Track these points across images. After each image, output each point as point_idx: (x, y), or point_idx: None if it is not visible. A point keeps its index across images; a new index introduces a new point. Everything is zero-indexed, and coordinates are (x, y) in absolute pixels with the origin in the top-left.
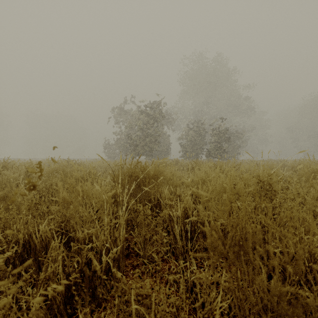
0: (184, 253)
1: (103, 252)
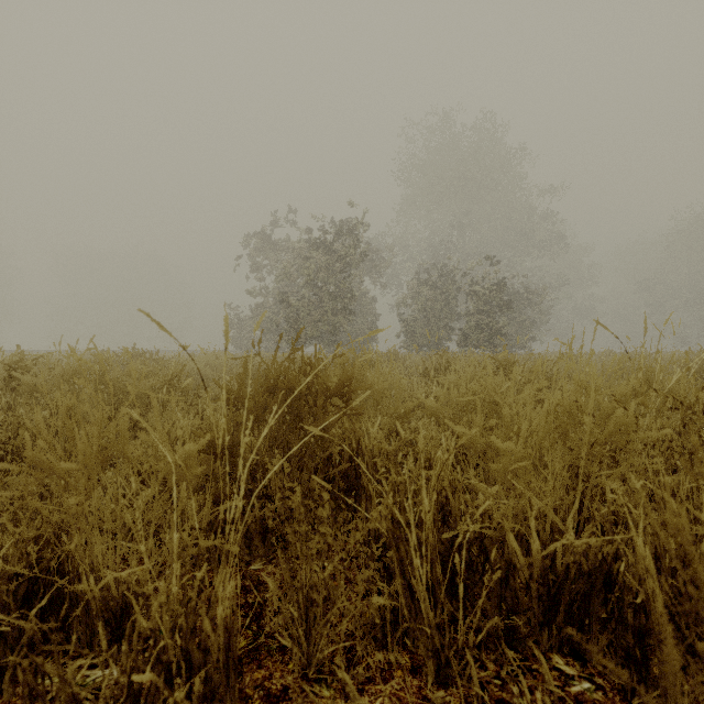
0: (441, 649)
1: None
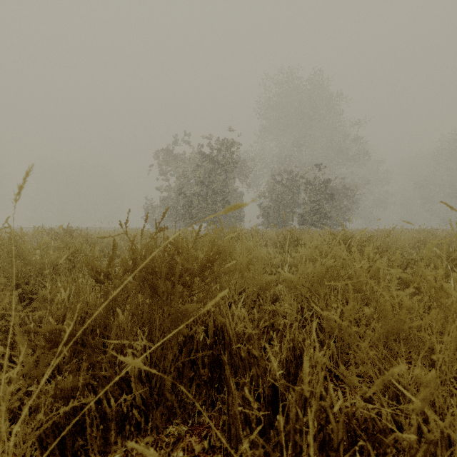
0: None
1: None
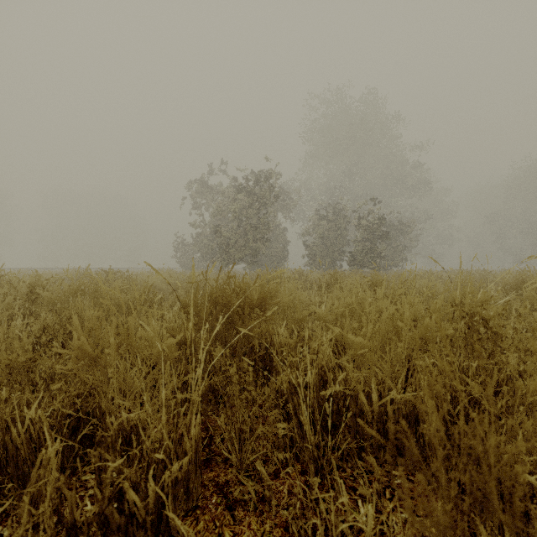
0: (318, 459)
1: (150, 474)
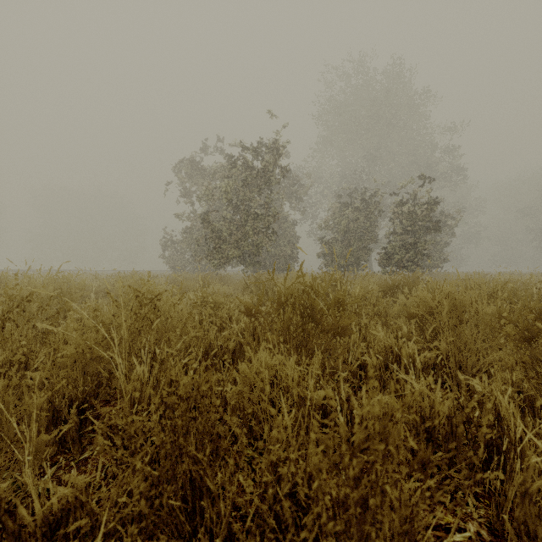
0: None
1: None
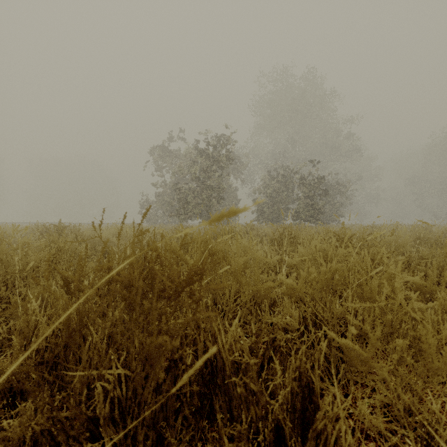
0: None
1: None
